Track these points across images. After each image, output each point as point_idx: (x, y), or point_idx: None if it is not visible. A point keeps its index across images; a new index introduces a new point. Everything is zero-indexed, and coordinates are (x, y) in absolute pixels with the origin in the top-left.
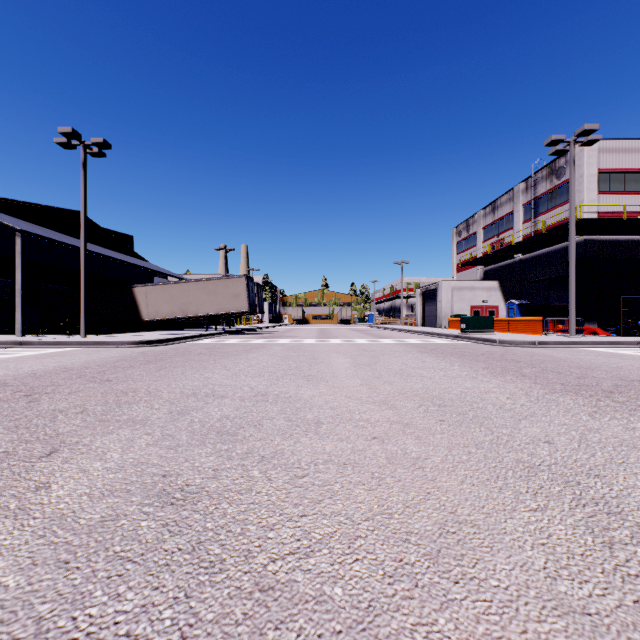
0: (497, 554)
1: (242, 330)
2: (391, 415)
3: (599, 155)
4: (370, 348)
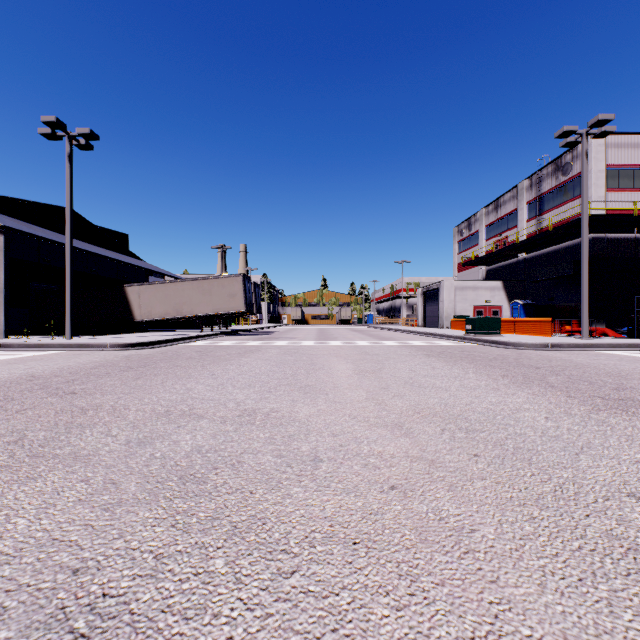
0: None
1: (239, 331)
2: (409, 446)
3: (607, 150)
4: (372, 351)
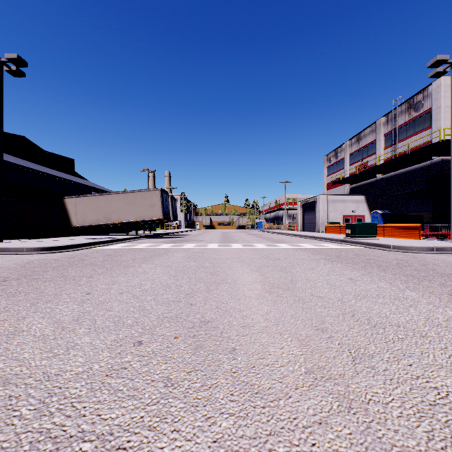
0: None
1: (159, 234)
2: None
3: None
4: (273, 255)
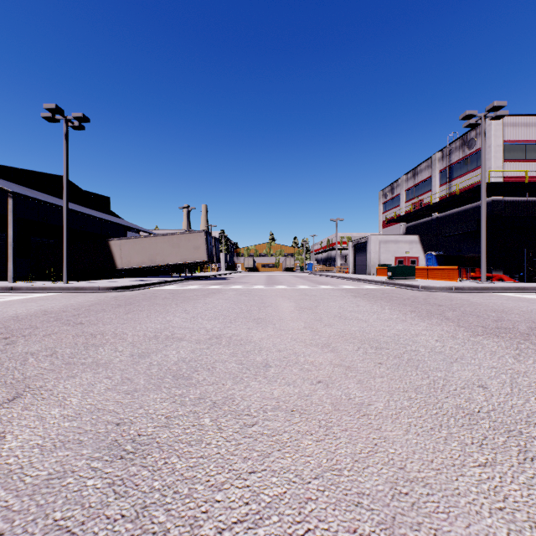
0: (455, 522)
1: (202, 277)
2: (333, 358)
3: (504, 128)
4: (311, 293)
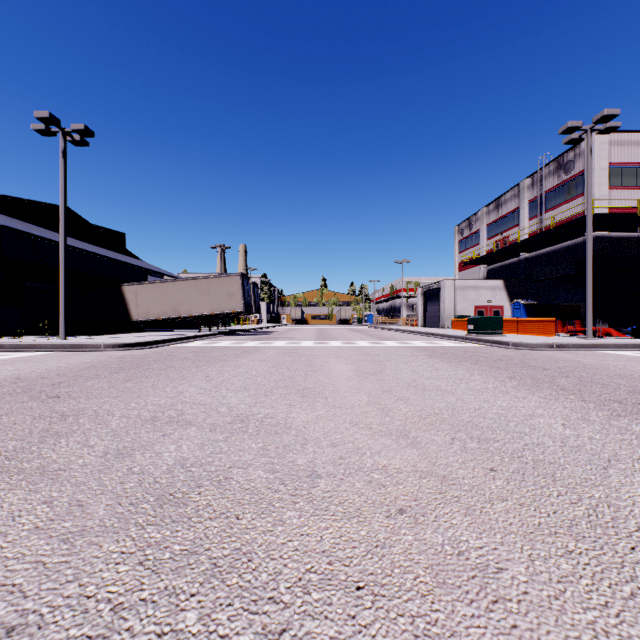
0: None
1: (238, 331)
2: (417, 459)
3: (610, 148)
4: (373, 352)
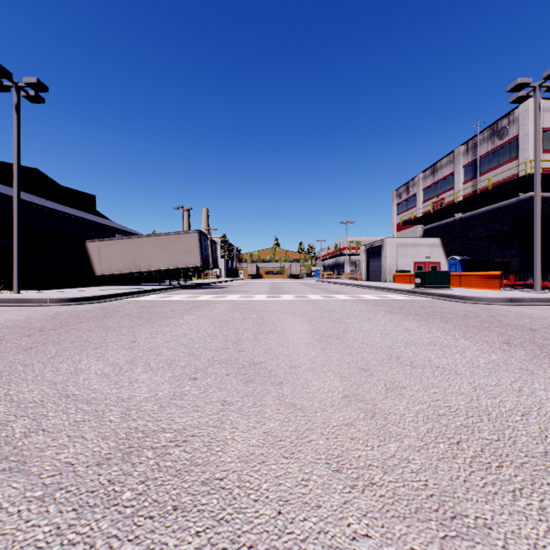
0: None
1: (197, 284)
2: None
3: (543, 114)
4: (328, 306)
